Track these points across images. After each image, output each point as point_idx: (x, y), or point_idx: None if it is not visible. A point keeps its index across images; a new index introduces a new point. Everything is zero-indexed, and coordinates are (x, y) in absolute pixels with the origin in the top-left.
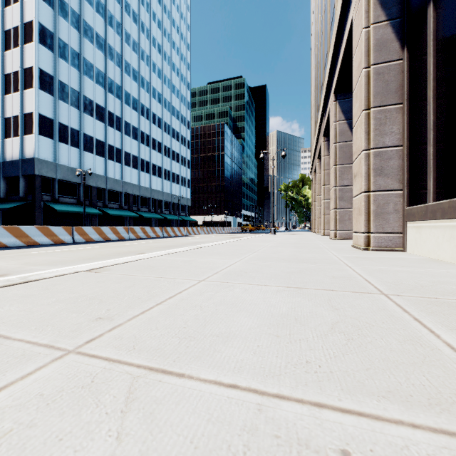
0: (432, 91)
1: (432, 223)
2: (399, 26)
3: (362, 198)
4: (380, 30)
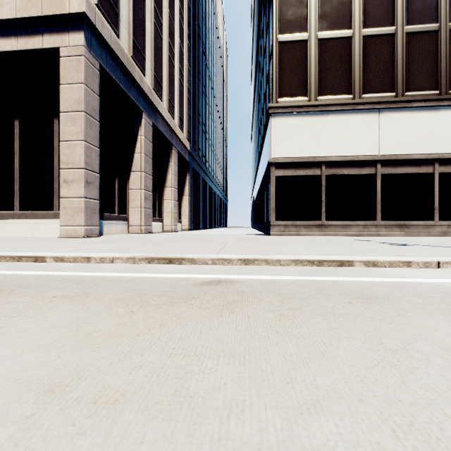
0: (19, 161)
1: (18, 221)
2: None
3: None
4: None
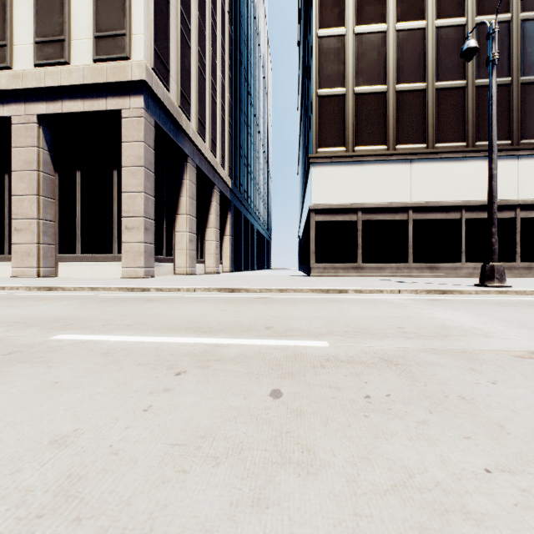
0: (80, 208)
1: (80, 263)
2: (54, 158)
3: (35, 247)
4: (46, 155)
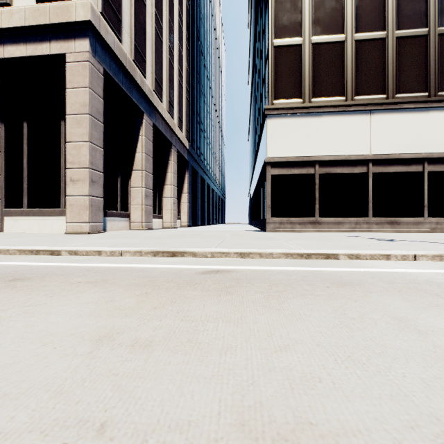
0: (27, 161)
1: (26, 217)
2: None
3: None
4: None
